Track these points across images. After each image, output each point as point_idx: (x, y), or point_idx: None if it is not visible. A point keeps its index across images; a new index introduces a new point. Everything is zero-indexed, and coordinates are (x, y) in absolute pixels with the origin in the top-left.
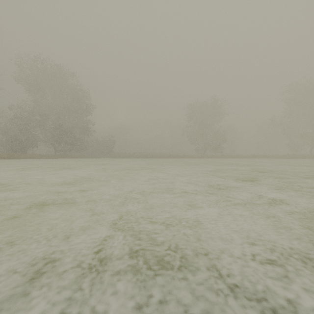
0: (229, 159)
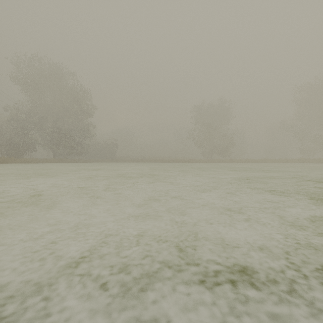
0: (239, 163)
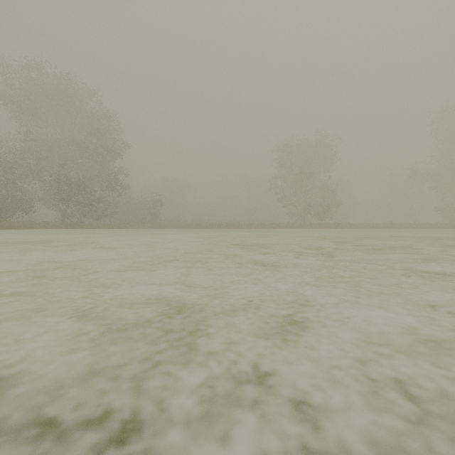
0: (351, 229)
